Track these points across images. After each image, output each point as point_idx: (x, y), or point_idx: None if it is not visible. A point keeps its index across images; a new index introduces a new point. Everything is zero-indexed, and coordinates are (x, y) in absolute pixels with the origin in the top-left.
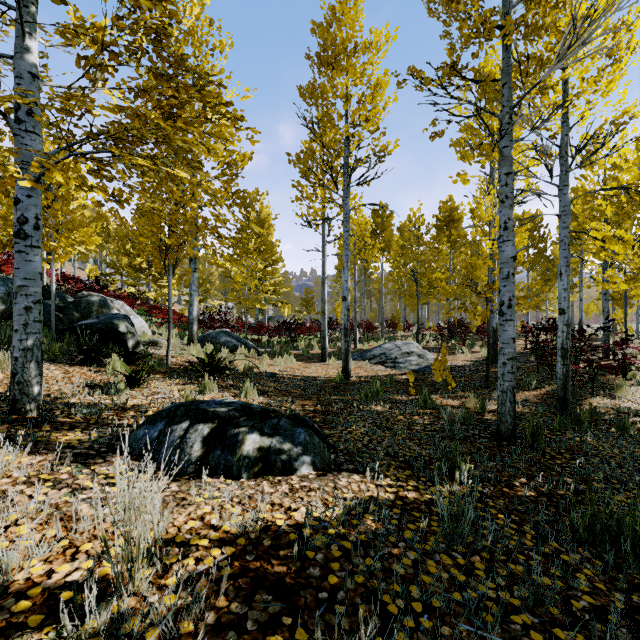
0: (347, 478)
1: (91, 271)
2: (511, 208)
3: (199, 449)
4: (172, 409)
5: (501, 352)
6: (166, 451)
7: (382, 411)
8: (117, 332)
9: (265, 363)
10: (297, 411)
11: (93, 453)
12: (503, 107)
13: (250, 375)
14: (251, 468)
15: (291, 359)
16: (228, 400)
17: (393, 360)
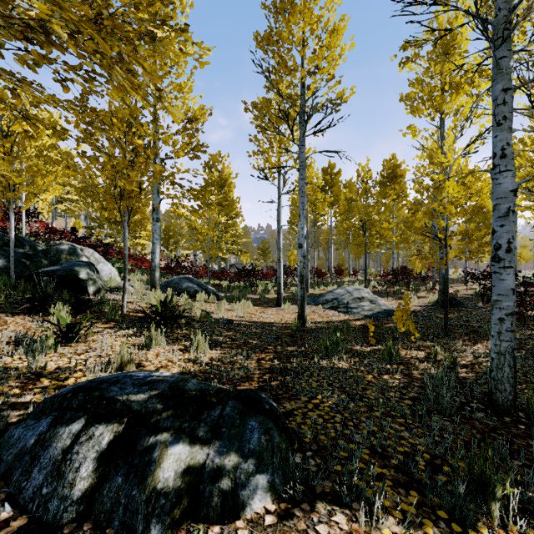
0: (327, 524)
1: (75, 224)
2: (510, 131)
3: (89, 474)
4: (67, 396)
5: (496, 305)
6: (38, 476)
7: (348, 370)
8: (77, 279)
9: (222, 309)
10: (252, 370)
11: None
12: (499, 10)
13: (206, 322)
14: (168, 514)
15: (248, 304)
16: (157, 373)
17: (345, 305)
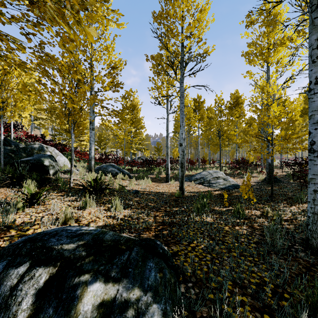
0: None
1: (44, 133)
2: None
3: (28, 306)
4: (19, 245)
5: (312, 182)
6: None
7: (213, 223)
8: (43, 165)
9: (132, 184)
10: (150, 223)
11: None
12: None
13: (122, 192)
14: None
15: (148, 181)
16: (86, 228)
17: (208, 181)
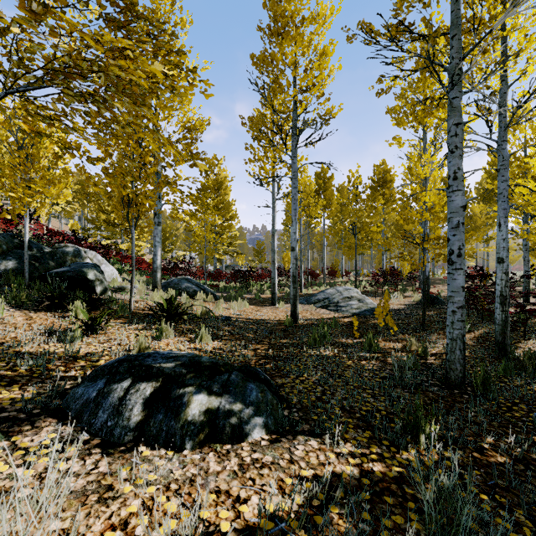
0: (304, 445)
1: (73, 226)
2: (461, 158)
3: (139, 413)
4: (115, 365)
5: (450, 300)
6: (103, 415)
7: (331, 356)
8: (86, 279)
9: (221, 307)
10: (249, 357)
11: (22, 417)
12: (452, 59)
13: (207, 319)
14: (196, 436)
15: (244, 303)
16: (177, 352)
17: (335, 304)
